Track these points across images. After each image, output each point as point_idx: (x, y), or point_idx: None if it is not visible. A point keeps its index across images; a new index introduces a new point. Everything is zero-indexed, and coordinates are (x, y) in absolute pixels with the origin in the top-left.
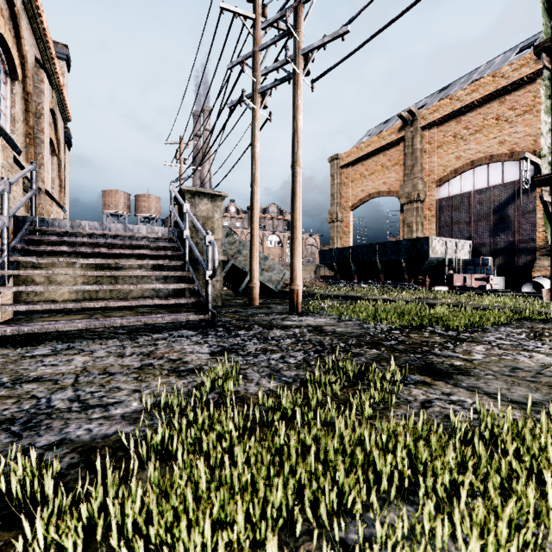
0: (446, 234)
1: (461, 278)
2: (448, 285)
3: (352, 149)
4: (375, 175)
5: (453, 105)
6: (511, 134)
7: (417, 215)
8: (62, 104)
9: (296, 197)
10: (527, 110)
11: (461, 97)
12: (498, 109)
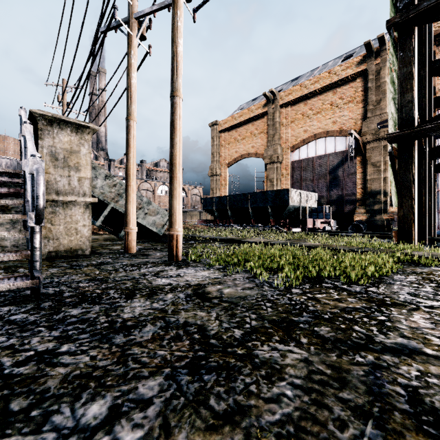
0: (297, 188)
1: (311, 221)
2: (301, 227)
3: (228, 118)
4: (246, 140)
5: (302, 91)
6: (340, 117)
7: (277, 173)
8: None
9: (175, 131)
10: (350, 100)
11: (307, 85)
12: (332, 97)
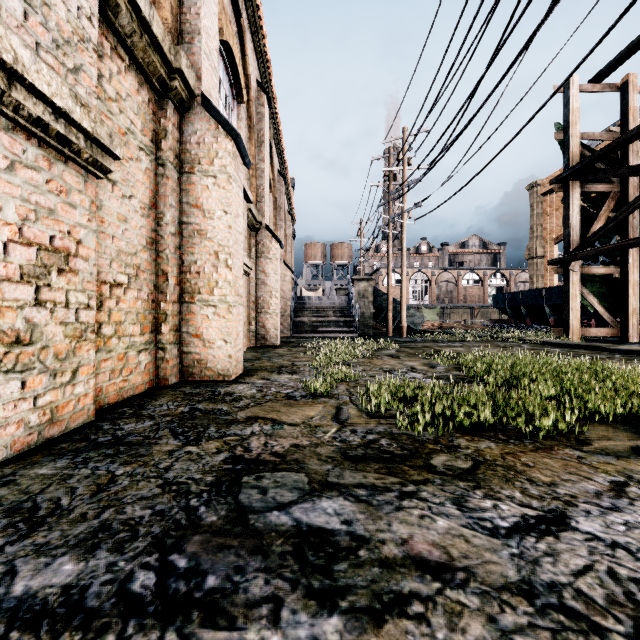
0: None
1: None
2: None
3: (555, 173)
4: None
5: None
6: None
7: None
8: (293, 218)
9: (402, 282)
10: None
11: None
12: None
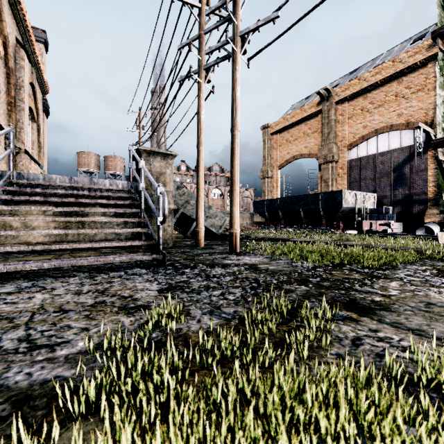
0: (355, 188)
1: (368, 223)
2: (358, 229)
3: (280, 120)
4: (298, 140)
5: (361, 84)
6: (407, 108)
7: (332, 173)
8: (41, 79)
9: (234, 156)
10: (420, 89)
11: (367, 78)
12: (396, 87)
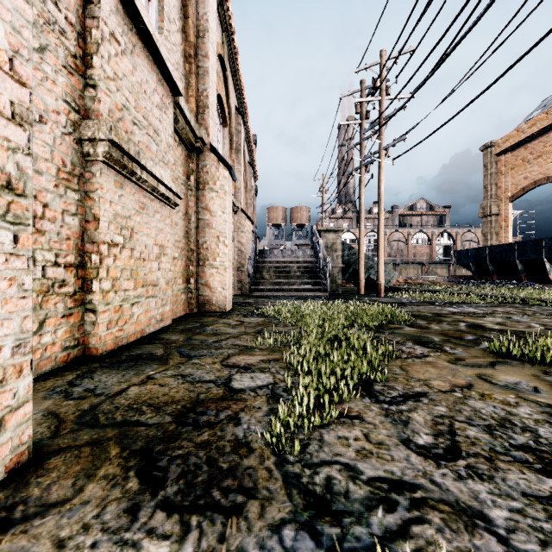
0: None
1: None
2: None
3: (510, 133)
4: (543, 158)
5: None
6: None
7: None
8: (255, 174)
9: (379, 231)
10: None
11: None
12: None
